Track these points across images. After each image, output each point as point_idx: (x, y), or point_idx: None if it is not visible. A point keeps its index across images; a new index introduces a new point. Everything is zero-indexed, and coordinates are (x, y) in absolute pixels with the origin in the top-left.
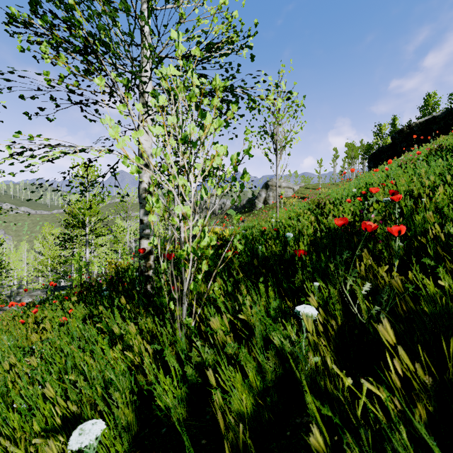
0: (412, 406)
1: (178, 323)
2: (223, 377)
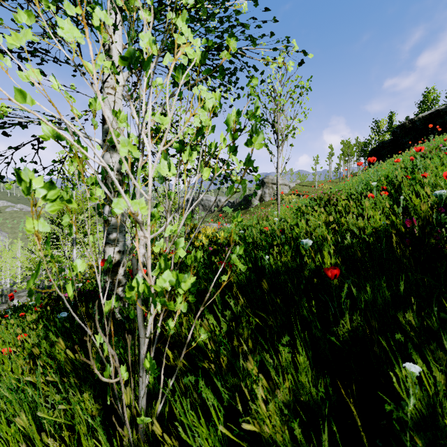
0: None
1: (126, 422)
2: None
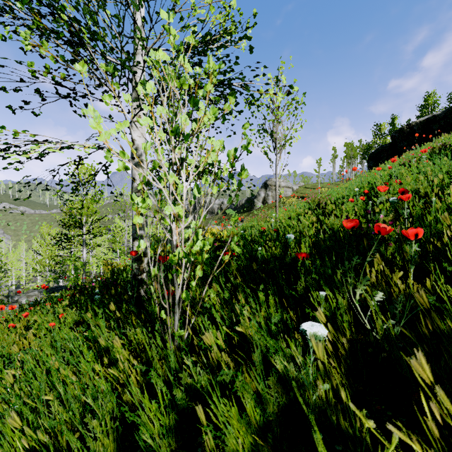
0: (445, 450)
1: (169, 335)
2: (215, 411)
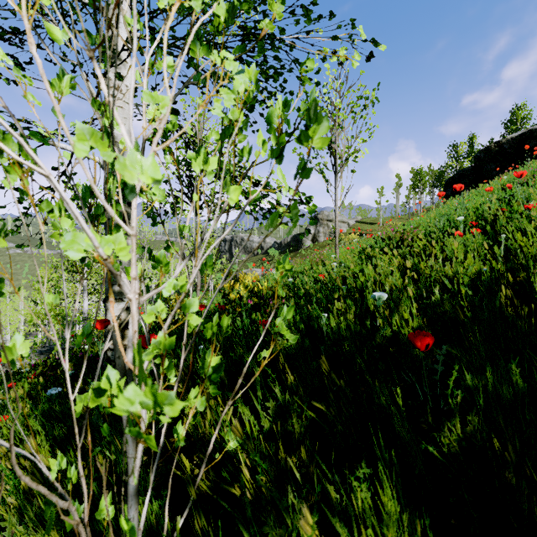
0: None
1: None
2: None
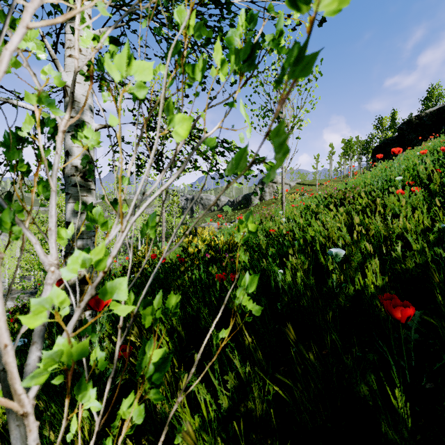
0: None
1: None
2: None
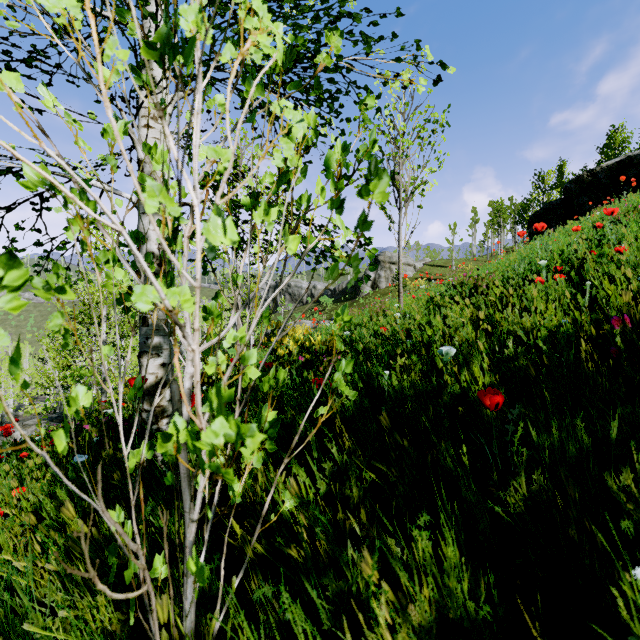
0: None
1: None
2: None
